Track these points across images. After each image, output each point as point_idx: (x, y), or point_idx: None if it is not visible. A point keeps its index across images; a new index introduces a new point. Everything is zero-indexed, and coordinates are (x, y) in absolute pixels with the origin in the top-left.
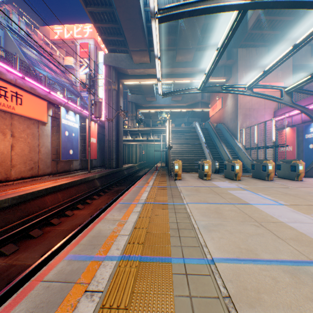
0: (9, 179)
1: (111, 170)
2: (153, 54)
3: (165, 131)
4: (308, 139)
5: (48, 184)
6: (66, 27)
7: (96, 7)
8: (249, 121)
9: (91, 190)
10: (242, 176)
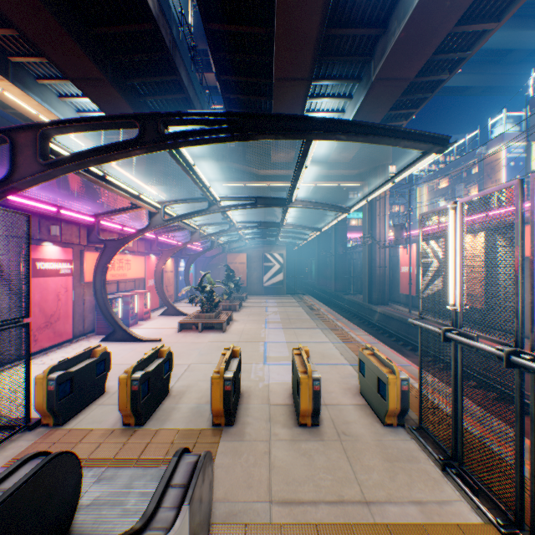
0: None
1: None
2: None
3: None
4: None
5: None
6: None
7: None
8: None
9: None
10: (150, 440)
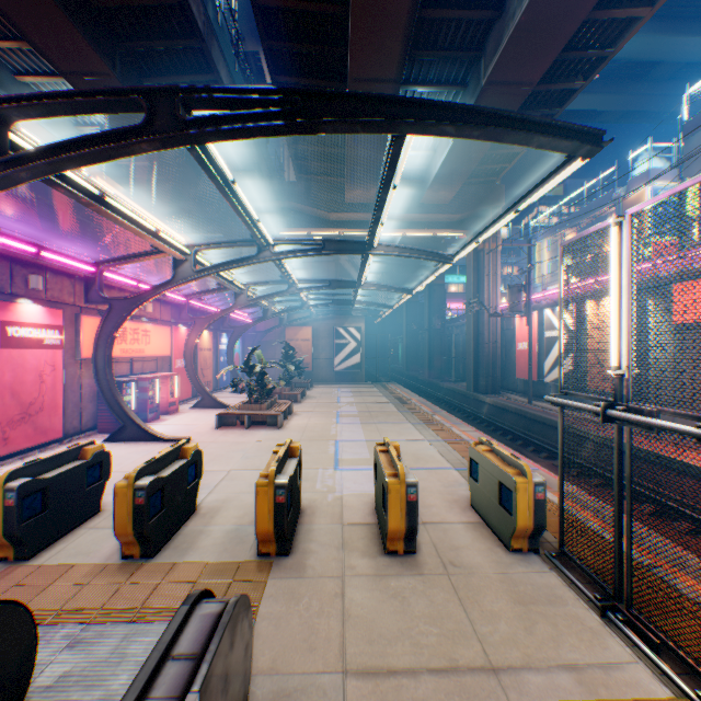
0: None
1: None
2: None
3: None
4: None
5: None
6: None
7: None
8: None
9: None
10: (162, 579)
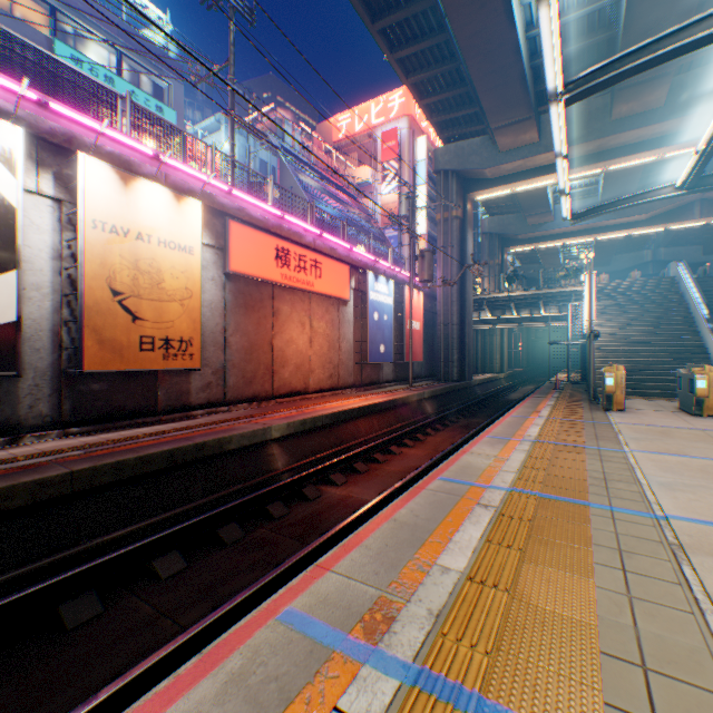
0: (307, 391)
1: (450, 385)
2: (545, 119)
3: (578, 295)
4: None
5: (356, 401)
6: (357, 110)
7: (424, 71)
8: None
9: (417, 420)
10: None
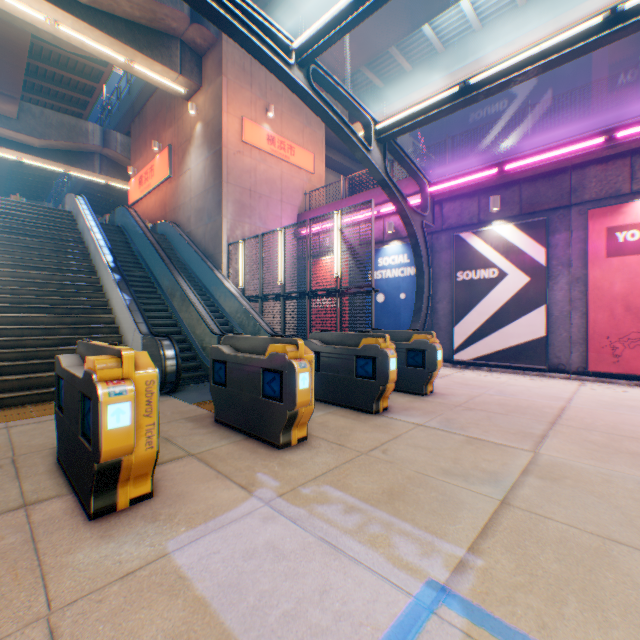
0: None
1: None
2: None
3: None
4: (376, 282)
5: None
6: None
7: None
8: (251, 225)
9: None
10: None
